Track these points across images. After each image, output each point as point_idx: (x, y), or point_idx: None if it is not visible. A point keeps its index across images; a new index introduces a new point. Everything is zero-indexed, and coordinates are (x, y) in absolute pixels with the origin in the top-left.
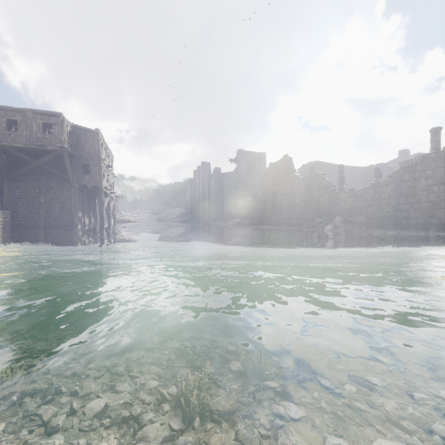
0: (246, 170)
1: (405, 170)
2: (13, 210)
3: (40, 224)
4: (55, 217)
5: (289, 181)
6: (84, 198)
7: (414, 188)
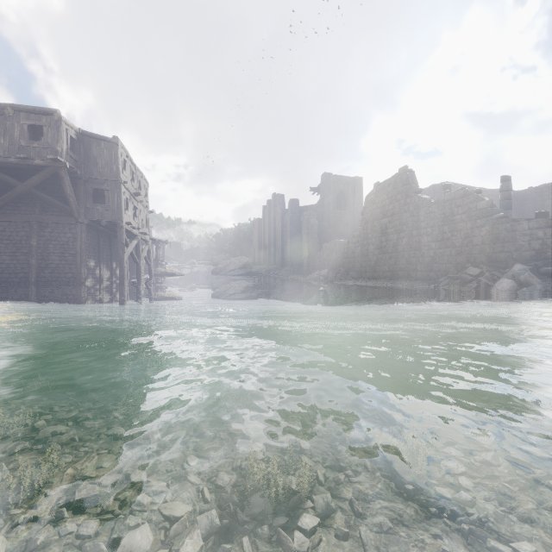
0: (334, 202)
1: None
2: None
3: (31, 279)
4: (53, 267)
5: (410, 208)
6: (100, 240)
7: None
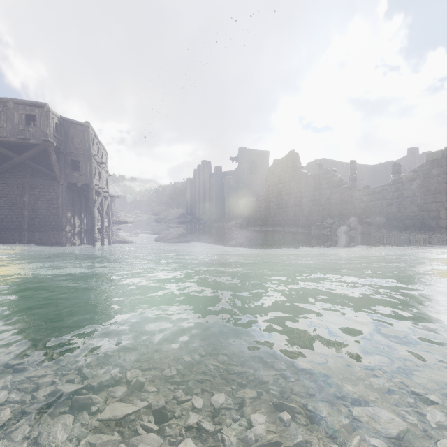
0: (248, 169)
1: (434, 163)
2: None
3: (24, 226)
4: (41, 217)
5: (296, 178)
6: (74, 197)
7: (444, 184)
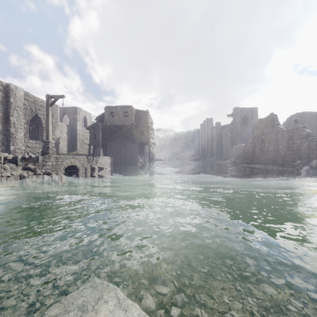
0: (240, 122)
1: None
2: (111, 155)
3: (122, 163)
4: (128, 159)
5: (274, 132)
6: (140, 148)
7: None
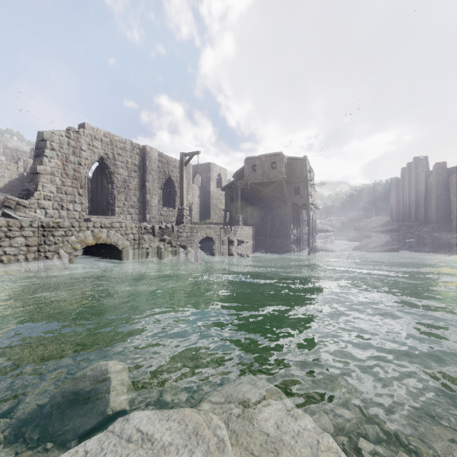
0: None
1: None
2: (253, 224)
3: (267, 234)
4: (276, 229)
5: None
6: (294, 213)
7: None
